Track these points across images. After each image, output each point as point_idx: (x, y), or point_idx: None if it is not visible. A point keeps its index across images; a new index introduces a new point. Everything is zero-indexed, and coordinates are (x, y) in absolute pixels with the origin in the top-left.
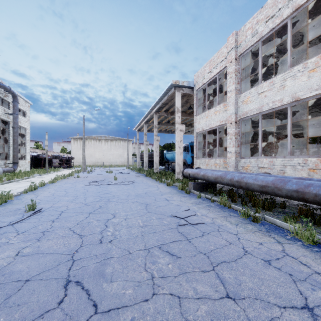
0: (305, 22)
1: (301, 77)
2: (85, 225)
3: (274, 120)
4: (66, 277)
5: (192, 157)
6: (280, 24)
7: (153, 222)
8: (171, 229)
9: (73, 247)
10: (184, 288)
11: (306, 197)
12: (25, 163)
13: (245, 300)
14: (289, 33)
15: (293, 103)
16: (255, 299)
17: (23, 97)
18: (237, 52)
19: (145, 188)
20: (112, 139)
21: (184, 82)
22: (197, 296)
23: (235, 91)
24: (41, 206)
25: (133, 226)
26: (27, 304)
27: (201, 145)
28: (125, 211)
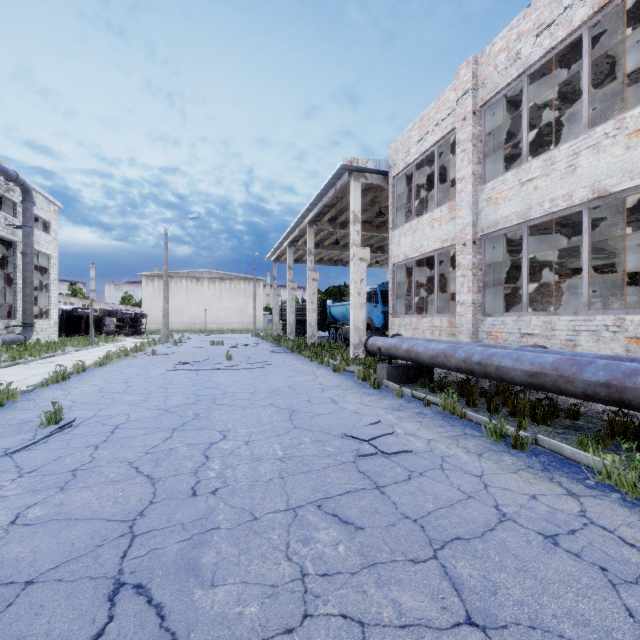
0: (618, 37)
1: (612, 149)
2: (162, 456)
3: (551, 237)
4: (115, 575)
5: (385, 314)
6: (566, 40)
7: (304, 449)
8: (342, 464)
9: (135, 505)
10: (372, 602)
11: (628, 397)
12: (48, 326)
13: (509, 631)
14: (586, 58)
15: (593, 202)
16: (531, 628)
17: (45, 193)
18: (478, 99)
19: (289, 376)
20: (223, 278)
21: (369, 160)
22: (401, 620)
23: (473, 178)
24: (74, 415)
25: (262, 458)
26: (23, 639)
27: (402, 289)
28: (246, 425)
